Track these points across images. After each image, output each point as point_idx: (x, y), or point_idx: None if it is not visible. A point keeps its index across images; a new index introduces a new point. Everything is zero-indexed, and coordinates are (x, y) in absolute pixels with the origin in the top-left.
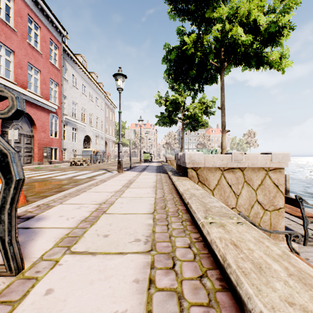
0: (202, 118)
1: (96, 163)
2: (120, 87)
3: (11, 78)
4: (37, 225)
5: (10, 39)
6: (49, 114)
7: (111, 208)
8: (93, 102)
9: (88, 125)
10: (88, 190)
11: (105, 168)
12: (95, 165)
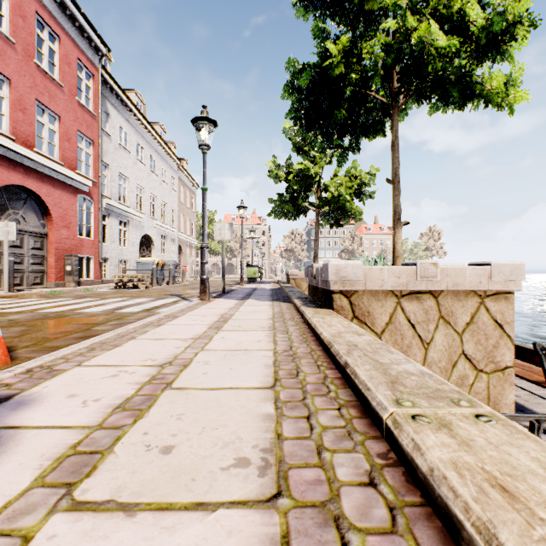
0: (352, 204)
1: (162, 284)
2: (205, 142)
3: (4, 128)
4: (11, 419)
5: (2, 57)
6: (76, 195)
7: (183, 374)
8: (157, 177)
9: (148, 217)
10: (140, 336)
11: (177, 294)
12: (159, 288)
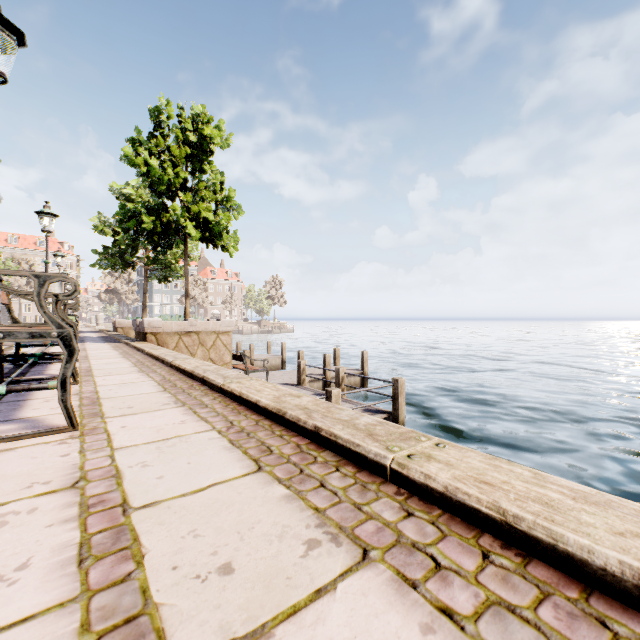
0: (177, 267)
1: None
2: (49, 229)
3: None
4: None
5: None
6: None
7: (90, 355)
8: None
9: None
10: None
11: None
12: None
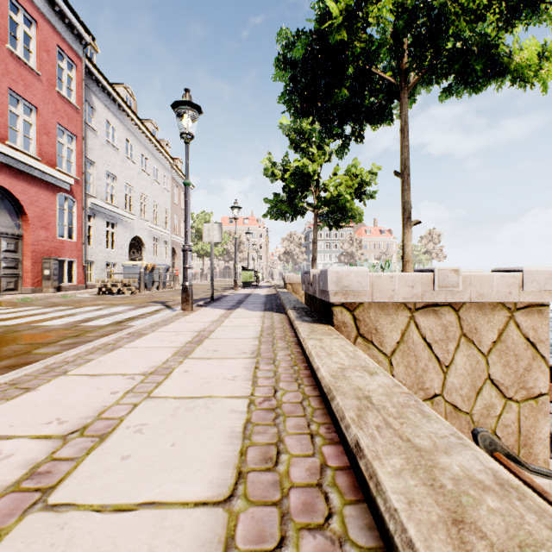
0: (352, 204)
1: (152, 288)
2: (187, 130)
3: None
4: None
5: None
6: (55, 193)
7: (87, 462)
8: (149, 176)
9: (138, 218)
10: (74, 370)
11: (163, 301)
12: (147, 293)
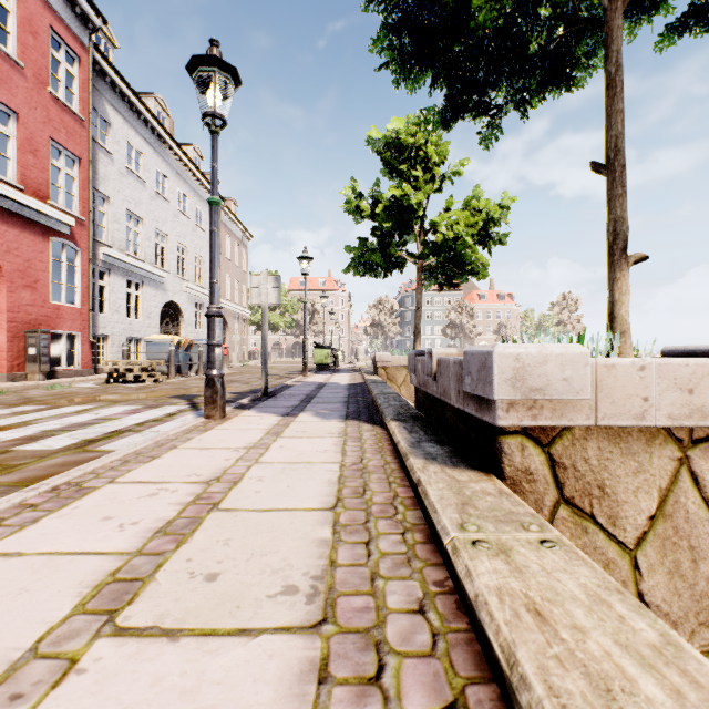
0: (475, 250)
1: (189, 373)
2: (214, 110)
3: None
4: None
5: None
6: (47, 238)
7: None
8: (189, 220)
9: (173, 277)
10: None
11: (193, 395)
12: (178, 381)
